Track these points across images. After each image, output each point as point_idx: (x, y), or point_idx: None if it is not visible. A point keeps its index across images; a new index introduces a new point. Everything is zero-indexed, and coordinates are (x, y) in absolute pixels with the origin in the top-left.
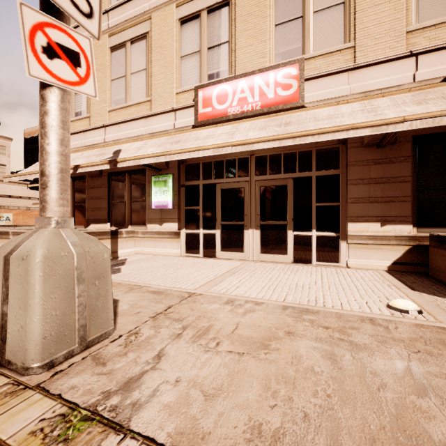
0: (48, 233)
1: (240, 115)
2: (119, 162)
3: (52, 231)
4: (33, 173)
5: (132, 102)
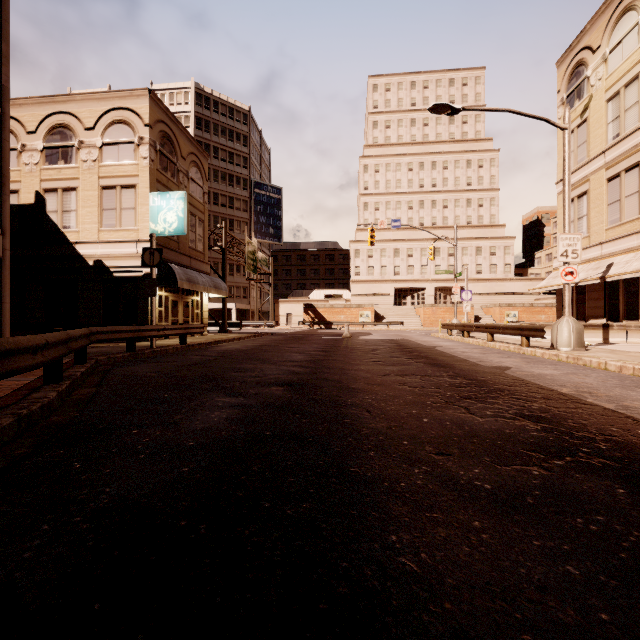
0: (565, 321)
1: None
2: (606, 278)
3: (566, 320)
4: (548, 287)
5: (626, 220)
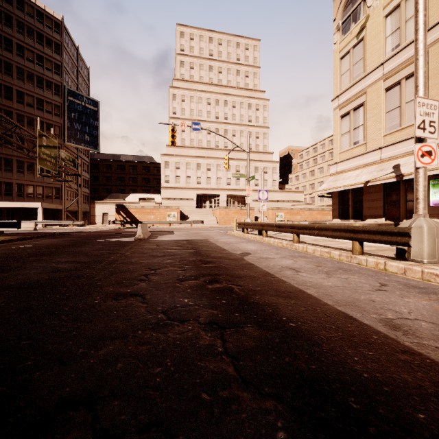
0: (423, 220)
1: None
2: (405, 176)
3: (423, 219)
4: (333, 189)
5: (407, 125)
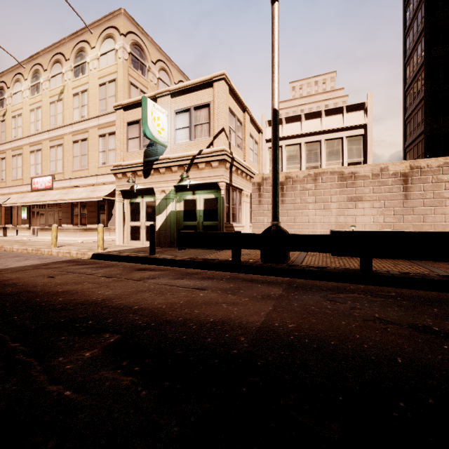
0: None
1: (41, 189)
2: (2, 205)
3: None
4: None
5: (18, 178)
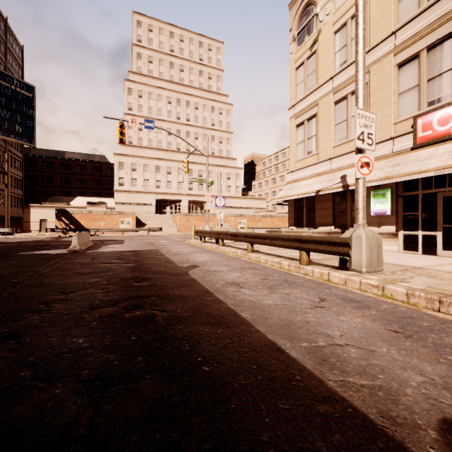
0: (362, 229)
1: None
2: (350, 186)
3: (362, 229)
4: (289, 197)
5: (352, 138)
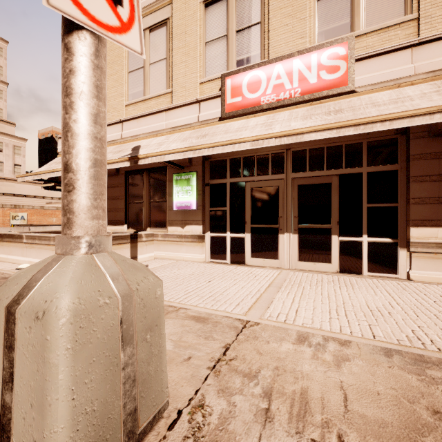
0: (77, 265)
1: (275, 104)
2: (140, 159)
3: (82, 259)
4: (48, 172)
5: (151, 95)
